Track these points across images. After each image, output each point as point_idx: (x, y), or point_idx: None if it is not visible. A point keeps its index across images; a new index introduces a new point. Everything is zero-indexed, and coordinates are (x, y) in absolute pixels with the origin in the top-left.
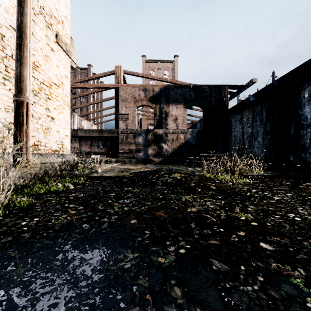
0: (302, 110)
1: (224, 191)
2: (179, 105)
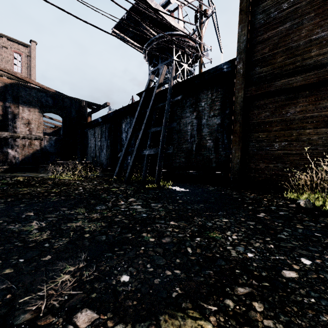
0: (122, 135)
1: (57, 184)
2: (33, 108)
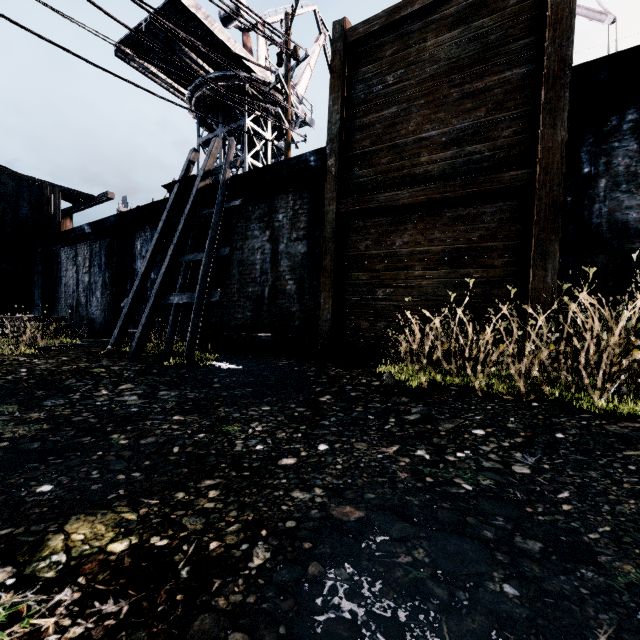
0: (136, 263)
1: None
2: None
